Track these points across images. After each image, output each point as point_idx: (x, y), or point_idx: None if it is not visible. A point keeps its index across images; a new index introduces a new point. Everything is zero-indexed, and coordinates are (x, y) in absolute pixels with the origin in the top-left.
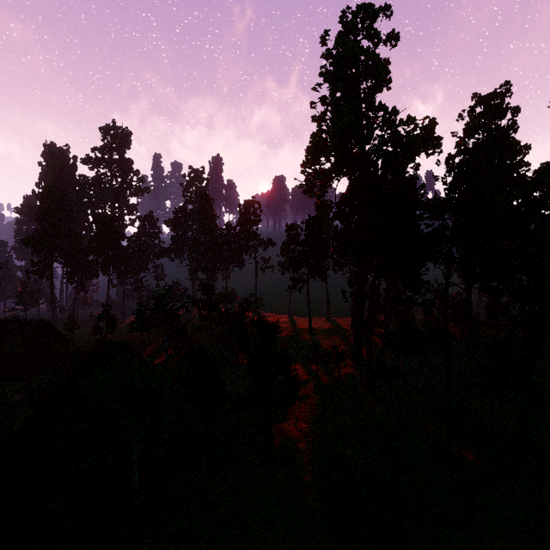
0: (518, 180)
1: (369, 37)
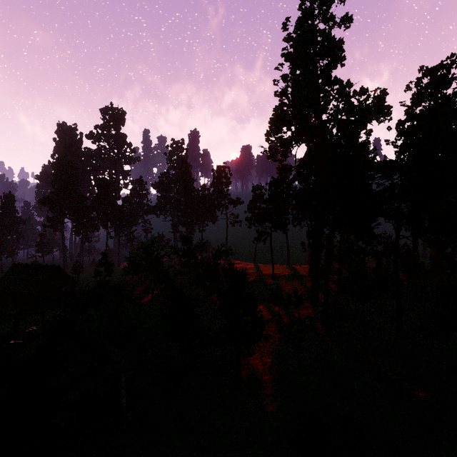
0: None
1: (326, 20)
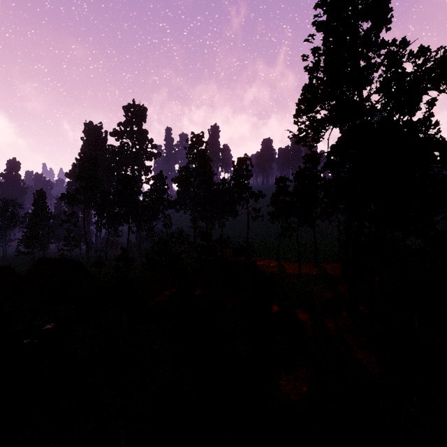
0: None
1: None
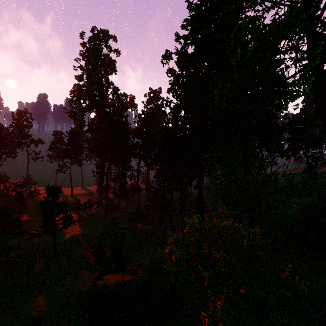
0: (158, 130)
1: (107, 47)
